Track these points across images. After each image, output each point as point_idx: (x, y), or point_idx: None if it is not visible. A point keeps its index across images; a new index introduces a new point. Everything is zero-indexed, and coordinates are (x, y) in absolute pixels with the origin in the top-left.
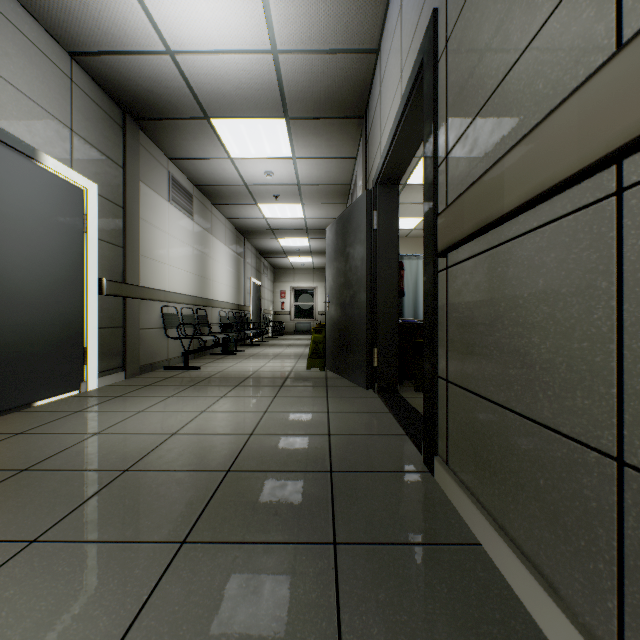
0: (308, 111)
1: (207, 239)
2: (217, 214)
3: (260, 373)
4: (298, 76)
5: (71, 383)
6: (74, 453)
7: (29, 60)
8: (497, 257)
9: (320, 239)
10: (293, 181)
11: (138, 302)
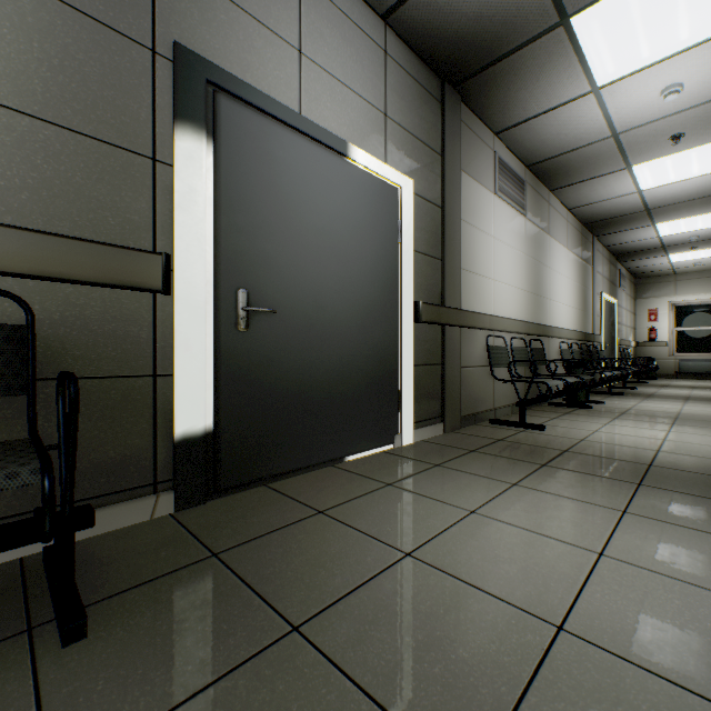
0: None
1: (542, 241)
2: (555, 205)
3: (672, 457)
4: None
5: (384, 434)
6: (369, 608)
7: (342, 38)
8: None
9: None
10: None
11: (458, 331)
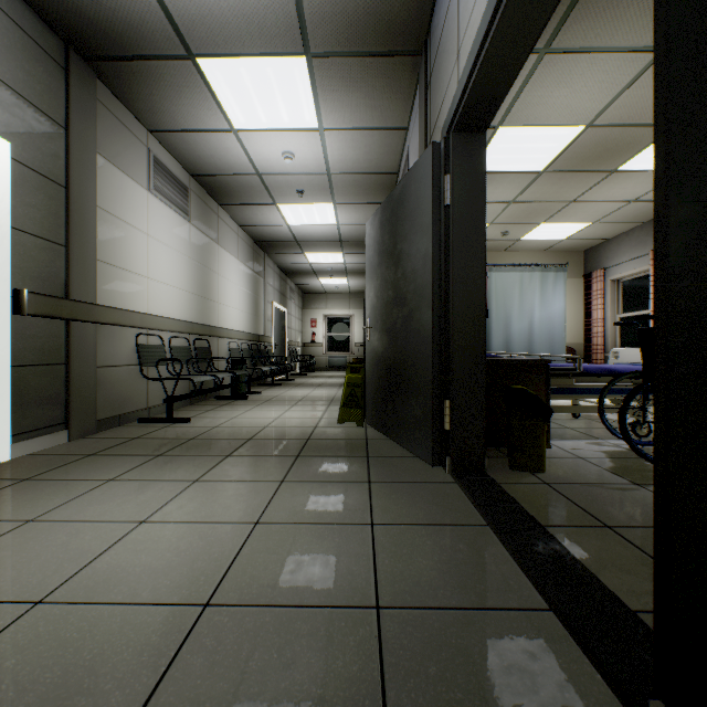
0: (339, 41)
1: (211, 249)
2: (226, 218)
3: (271, 430)
4: None
5: None
6: None
7: None
8: None
9: (357, 254)
10: (321, 168)
11: (93, 328)
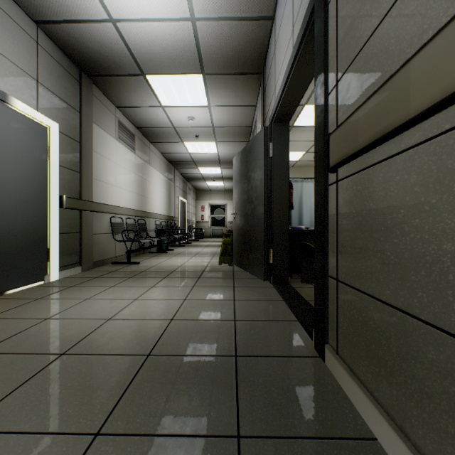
0: (219, 68)
1: (146, 168)
2: (153, 149)
3: (183, 267)
4: (211, 39)
5: (37, 276)
6: (24, 337)
7: (1, 25)
8: (395, 166)
9: (229, 168)
10: (209, 124)
11: (92, 214)
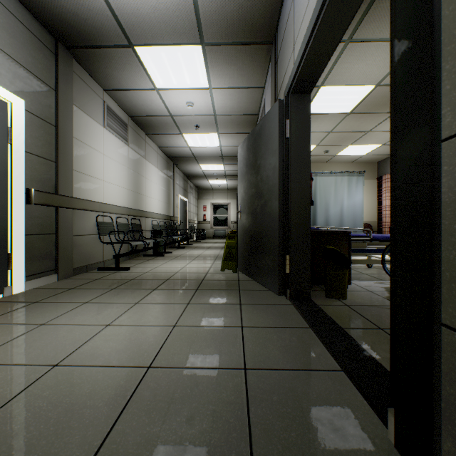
0: (222, 36)
1: (141, 162)
2: (150, 143)
3: (180, 274)
4: None
5: None
6: None
7: None
8: None
9: (232, 165)
10: (210, 111)
11: (71, 211)
